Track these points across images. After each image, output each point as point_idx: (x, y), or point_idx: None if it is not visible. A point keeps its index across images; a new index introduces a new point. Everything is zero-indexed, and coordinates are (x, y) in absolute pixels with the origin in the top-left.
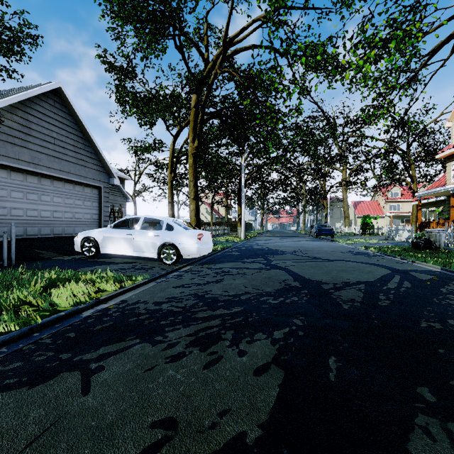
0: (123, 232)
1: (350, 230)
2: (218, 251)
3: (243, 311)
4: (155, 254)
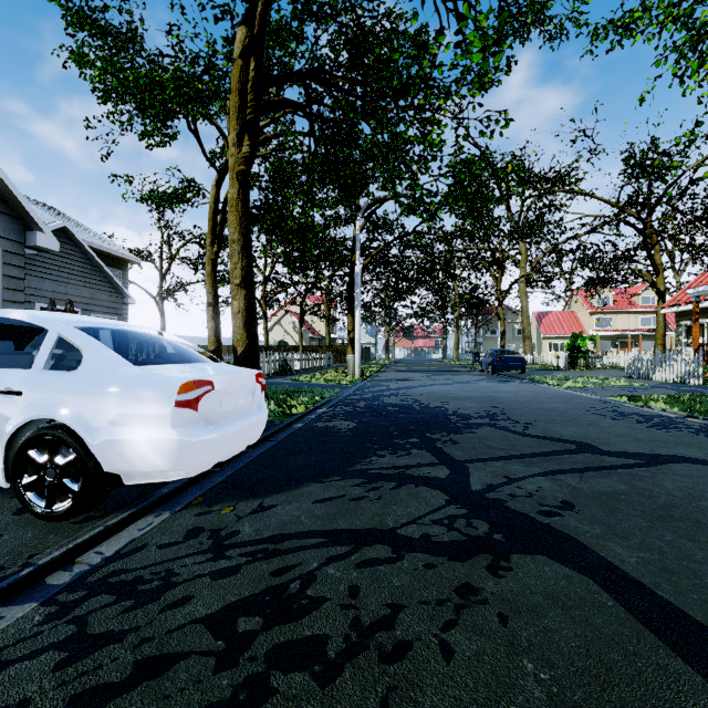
0: None
1: (533, 359)
2: (299, 416)
3: None
4: None
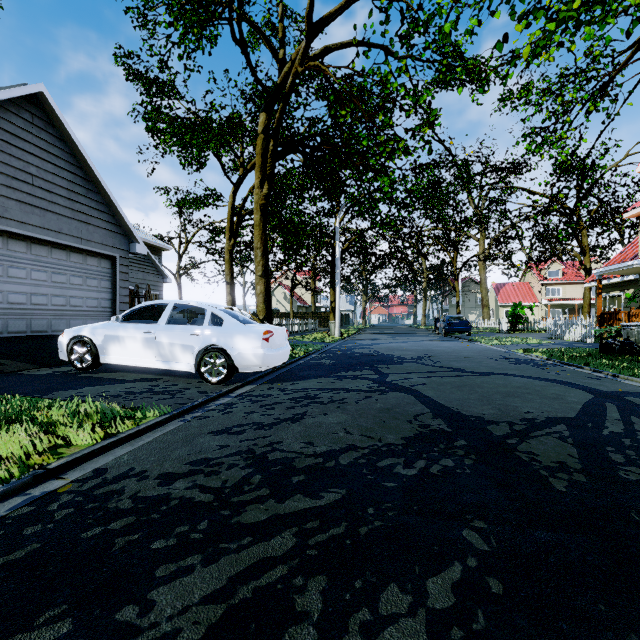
0: (137, 328)
1: (490, 324)
2: (300, 358)
3: (346, 500)
4: (192, 365)
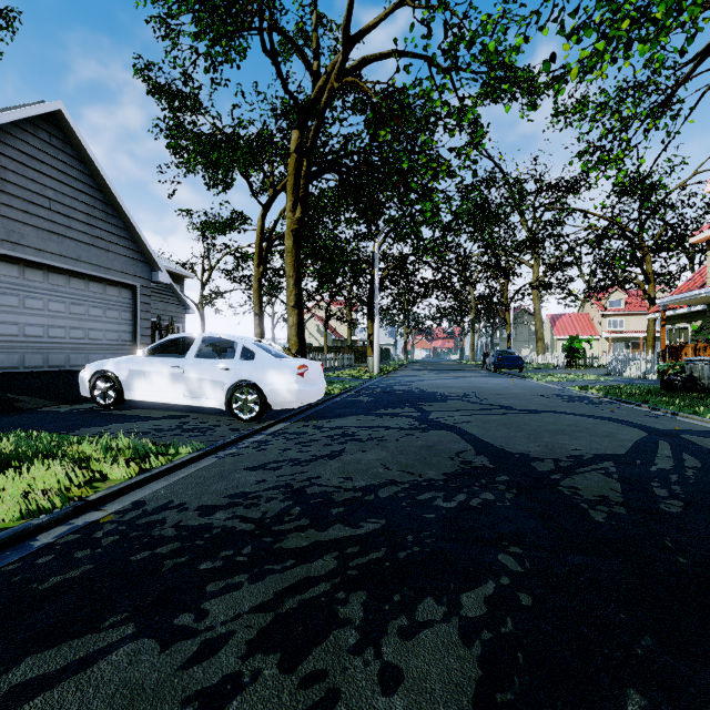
0: (164, 362)
1: (545, 359)
2: (336, 395)
3: (385, 529)
4: (222, 402)
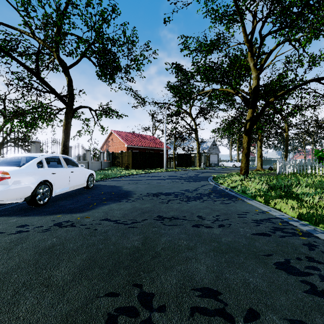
0: (227, 163)
1: None
2: None
3: None
4: (232, 166)
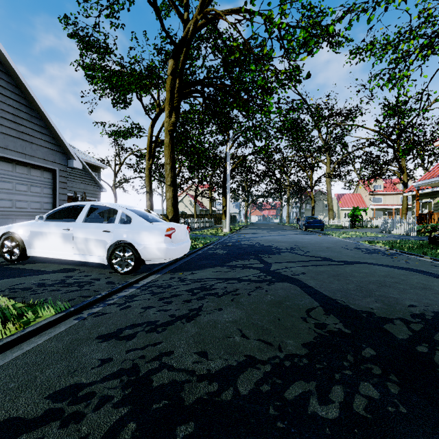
0: (58, 225)
1: (334, 222)
2: (200, 248)
3: None
4: (104, 258)
